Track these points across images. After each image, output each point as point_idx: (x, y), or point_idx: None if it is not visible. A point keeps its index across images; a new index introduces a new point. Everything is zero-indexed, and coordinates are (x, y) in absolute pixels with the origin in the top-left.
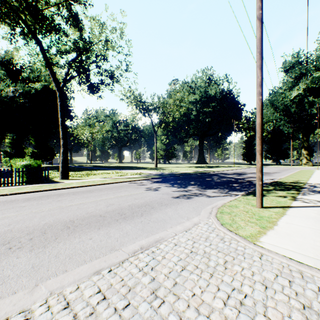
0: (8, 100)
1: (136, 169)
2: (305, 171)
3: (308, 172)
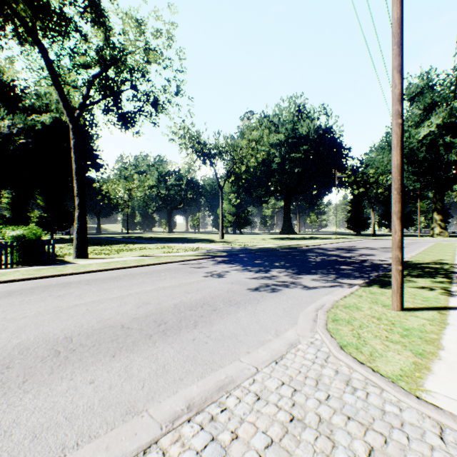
0: (1, 140)
1: (192, 242)
2: (443, 245)
3: (448, 247)
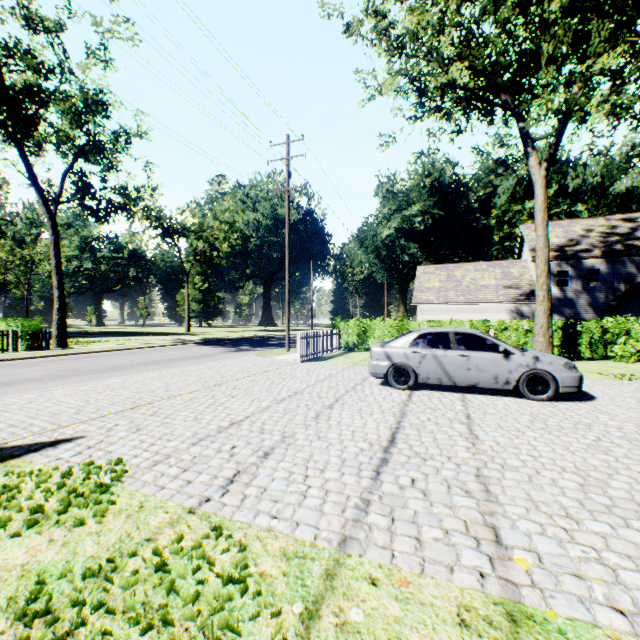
0: None
1: (155, 335)
2: None
3: None
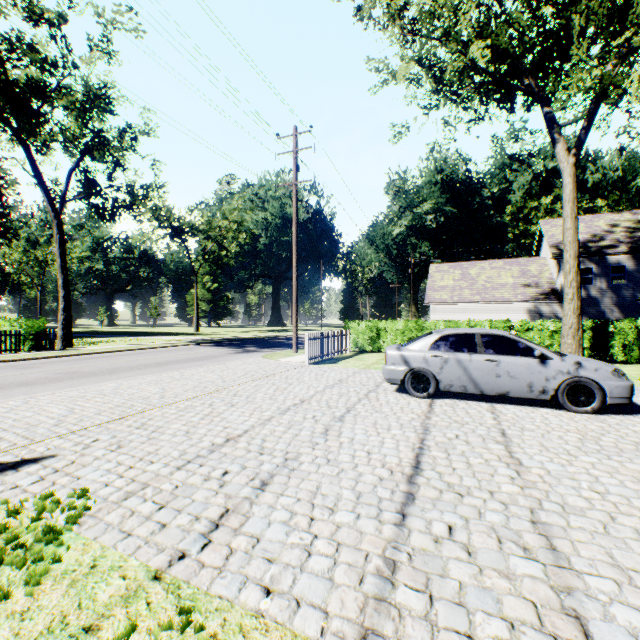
0: None
1: (163, 335)
2: None
3: None
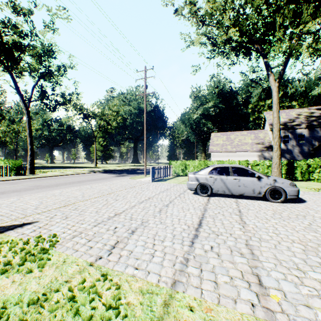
0: None
1: (79, 168)
2: None
3: None
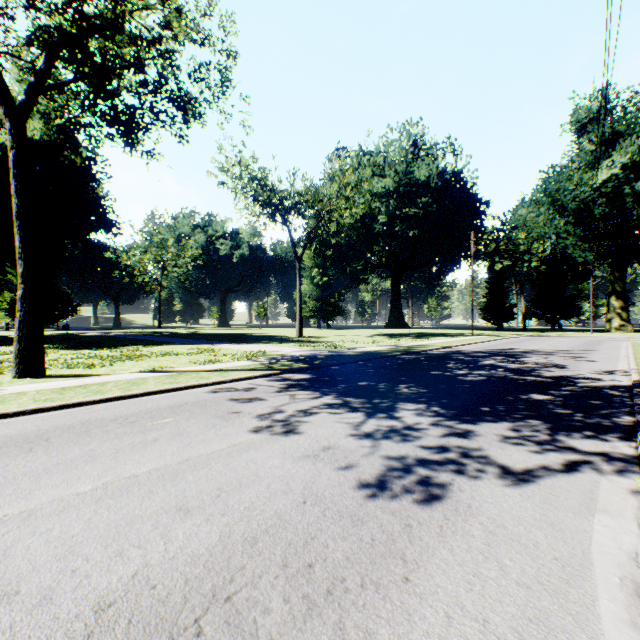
0: None
1: (252, 341)
2: None
3: None
